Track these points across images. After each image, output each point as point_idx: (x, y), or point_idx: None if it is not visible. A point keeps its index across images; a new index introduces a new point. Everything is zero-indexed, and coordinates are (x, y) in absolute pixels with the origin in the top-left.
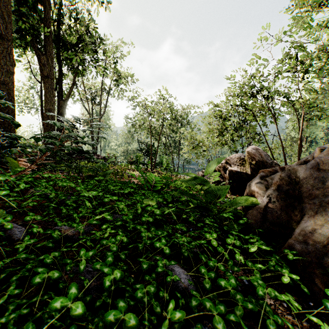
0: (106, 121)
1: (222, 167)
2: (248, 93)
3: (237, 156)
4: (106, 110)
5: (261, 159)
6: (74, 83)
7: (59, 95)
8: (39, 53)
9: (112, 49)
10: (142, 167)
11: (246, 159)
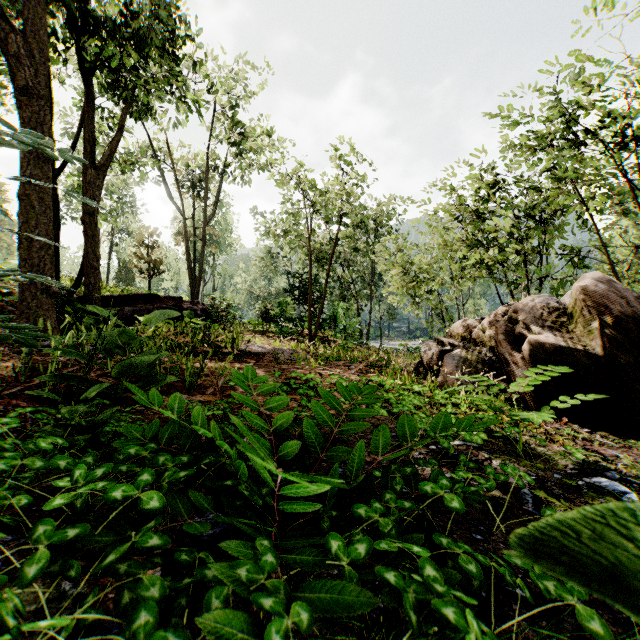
0: (225, 234)
1: (502, 332)
2: (560, 138)
3: (538, 302)
4: (224, 213)
5: (628, 311)
6: (122, 127)
7: (85, 156)
8: (5, 27)
9: (230, 75)
10: (292, 329)
11: (576, 309)
